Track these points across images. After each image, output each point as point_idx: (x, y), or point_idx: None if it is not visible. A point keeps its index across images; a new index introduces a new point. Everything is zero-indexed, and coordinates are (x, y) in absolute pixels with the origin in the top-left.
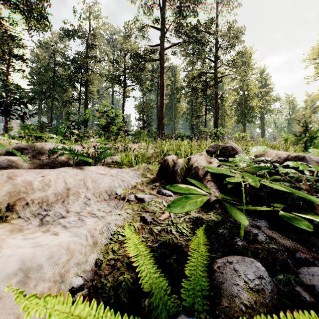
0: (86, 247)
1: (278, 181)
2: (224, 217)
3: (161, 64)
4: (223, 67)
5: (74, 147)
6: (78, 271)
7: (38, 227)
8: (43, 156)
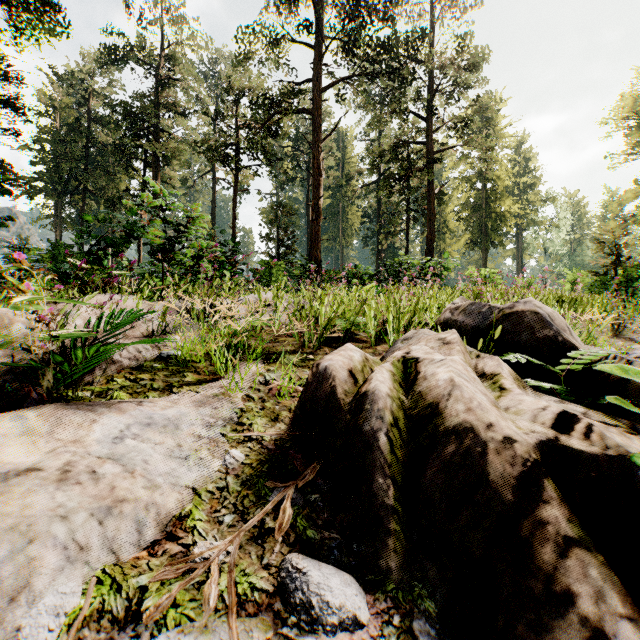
0: None
1: None
2: None
3: (315, 120)
4: (444, 130)
5: (9, 317)
6: None
7: None
8: None
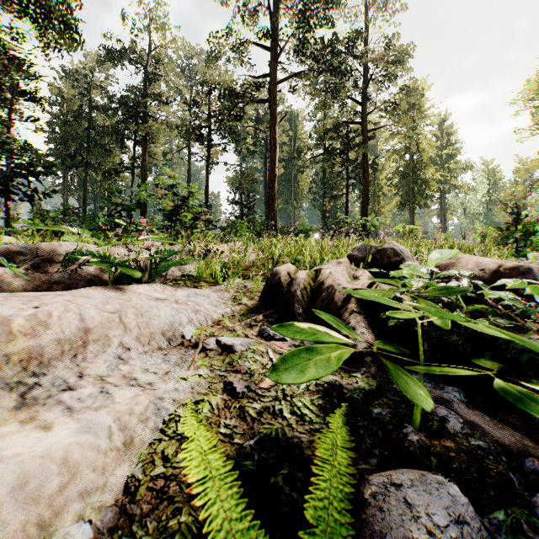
0: (107, 454)
1: (482, 313)
2: (381, 381)
3: (272, 107)
4: (377, 112)
5: (113, 250)
6: (83, 510)
7: (13, 411)
8: (54, 267)
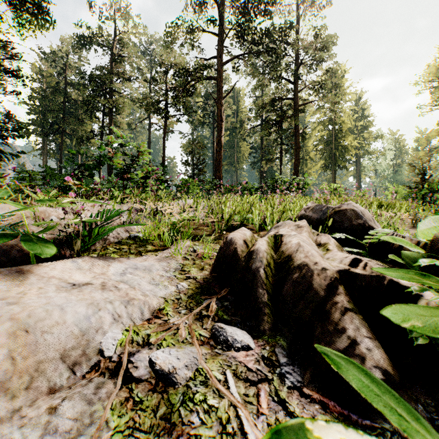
0: None
1: None
2: None
3: (218, 84)
4: (306, 90)
5: (48, 212)
6: None
7: None
8: None
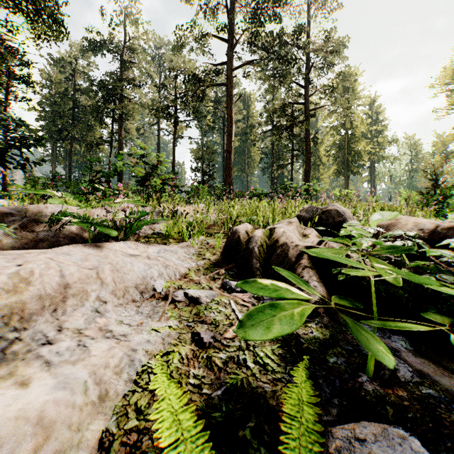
0: (82, 409)
1: (423, 269)
2: (333, 330)
3: (229, 90)
4: (317, 94)
5: (92, 211)
6: None
7: None
8: (40, 226)
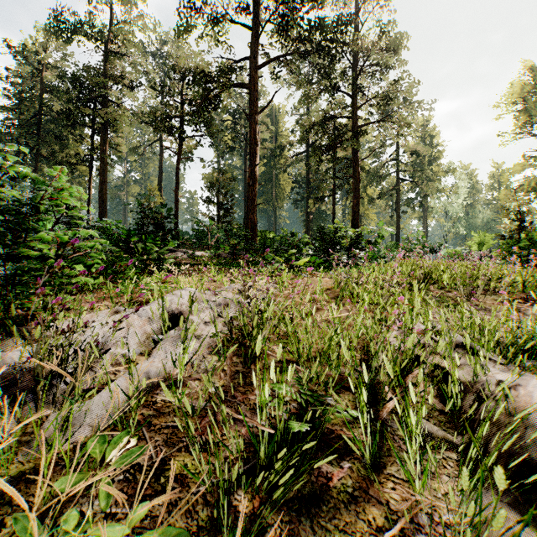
0: None
1: None
2: None
3: (252, 93)
4: (366, 107)
5: None
6: None
7: None
8: None
